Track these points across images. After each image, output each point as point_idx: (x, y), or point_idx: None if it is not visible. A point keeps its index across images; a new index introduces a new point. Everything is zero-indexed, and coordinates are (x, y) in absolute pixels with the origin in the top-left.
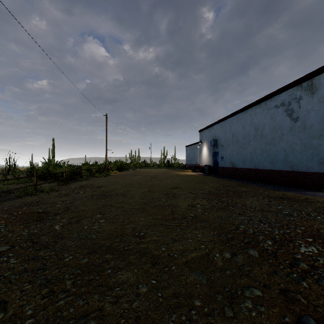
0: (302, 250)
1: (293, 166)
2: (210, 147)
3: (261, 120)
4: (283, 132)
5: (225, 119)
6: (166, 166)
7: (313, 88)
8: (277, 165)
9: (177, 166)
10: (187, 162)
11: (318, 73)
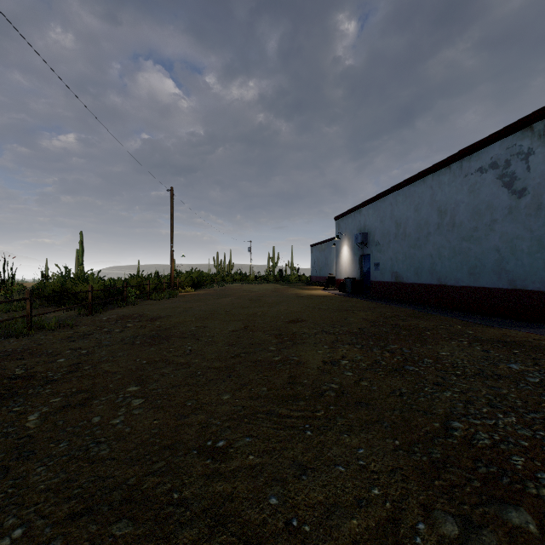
0: None
1: (515, 281)
2: (356, 245)
3: (452, 196)
4: (495, 218)
5: (382, 196)
6: (277, 279)
7: None
8: (483, 278)
9: (296, 280)
10: (313, 272)
11: None
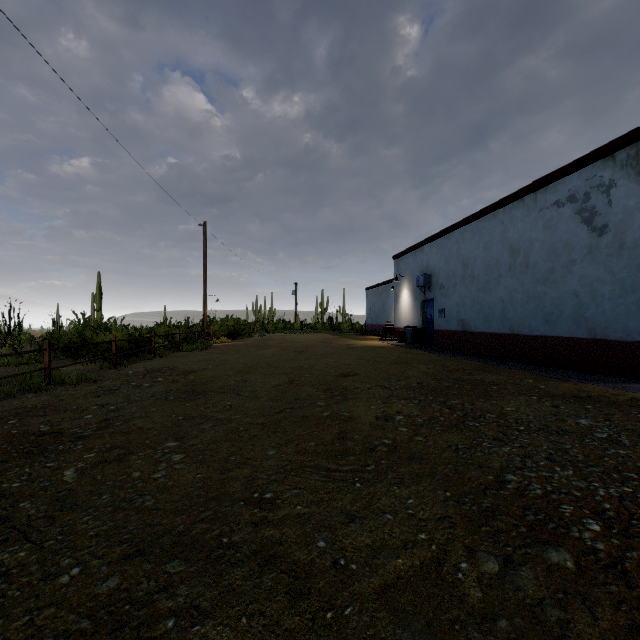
0: None
1: (595, 329)
2: (417, 289)
3: (526, 233)
4: (573, 258)
5: (447, 233)
6: (326, 328)
7: (639, 162)
8: (560, 326)
9: (348, 329)
10: (368, 320)
11: None
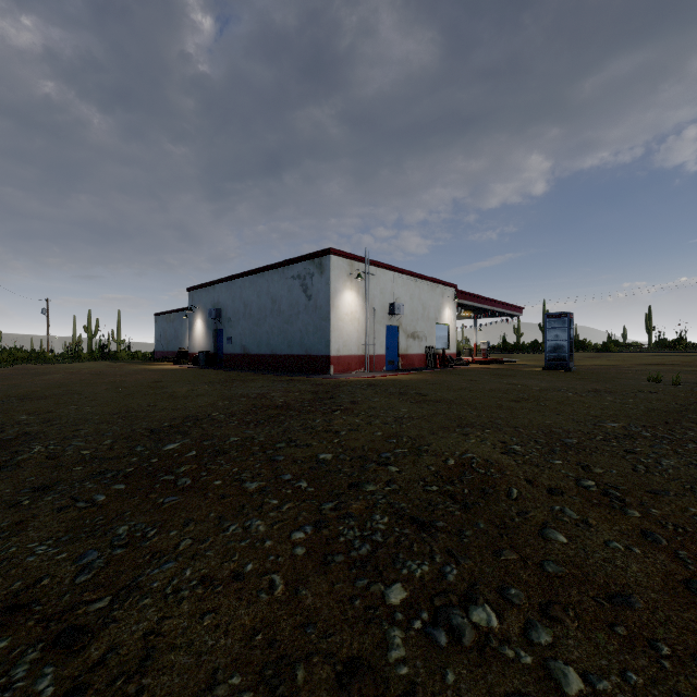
0: (272, 394)
1: (308, 350)
2: (210, 320)
3: (279, 291)
4: (300, 310)
5: (233, 279)
6: (95, 357)
7: (322, 267)
8: (295, 349)
9: (128, 358)
10: (158, 347)
11: (325, 253)
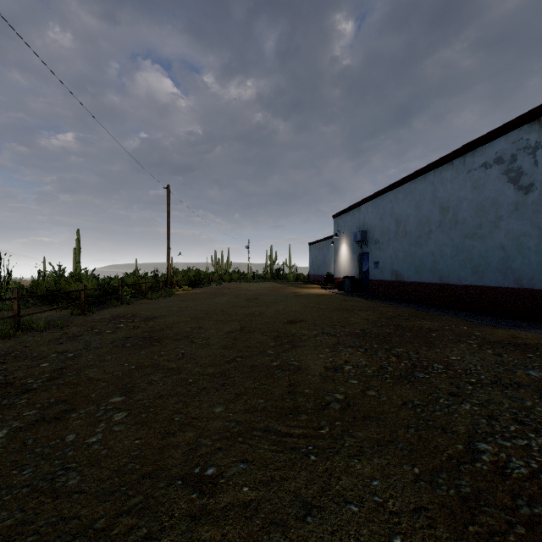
0: None
1: (521, 279)
2: (354, 244)
3: (455, 193)
4: (500, 214)
5: (381, 194)
6: (274, 278)
7: None
8: (487, 276)
9: (293, 279)
10: (311, 271)
11: None
